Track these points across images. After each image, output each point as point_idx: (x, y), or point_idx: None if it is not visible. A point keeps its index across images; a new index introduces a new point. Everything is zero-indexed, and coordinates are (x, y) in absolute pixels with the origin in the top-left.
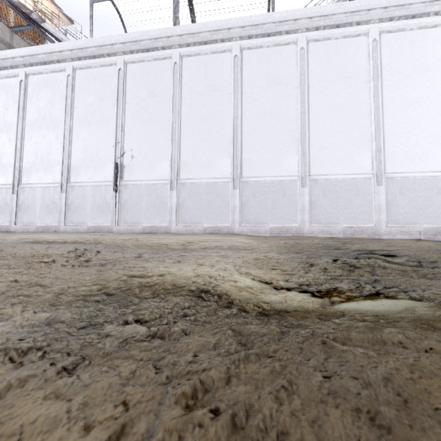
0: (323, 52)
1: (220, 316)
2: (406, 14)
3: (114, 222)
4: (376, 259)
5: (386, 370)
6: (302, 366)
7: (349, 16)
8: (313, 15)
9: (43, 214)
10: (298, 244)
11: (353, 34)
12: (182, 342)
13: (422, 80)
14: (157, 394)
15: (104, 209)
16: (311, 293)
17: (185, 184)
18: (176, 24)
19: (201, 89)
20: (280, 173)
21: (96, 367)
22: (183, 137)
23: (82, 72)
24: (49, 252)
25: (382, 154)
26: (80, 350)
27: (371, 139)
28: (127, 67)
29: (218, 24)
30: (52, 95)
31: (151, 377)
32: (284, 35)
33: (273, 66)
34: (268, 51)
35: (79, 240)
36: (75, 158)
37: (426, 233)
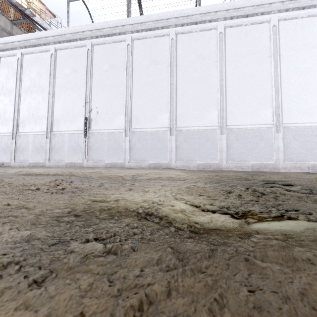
0: (236, 35)
1: (162, 234)
2: (298, 6)
3: (84, 159)
4: (278, 188)
5: (301, 285)
6: (230, 280)
7: (255, 9)
8: (229, 8)
9: (34, 154)
10: (218, 176)
11: (258, 21)
12: (131, 257)
13: (310, 55)
14: (109, 306)
15: (77, 150)
16: (230, 214)
17: (135, 132)
18: (128, 16)
19: (147, 63)
20: (204, 124)
21: (60, 280)
22: (134, 98)
23: (61, 51)
24: (36, 182)
25: (280, 109)
26: (50, 264)
27: (272, 99)
28: (94, 48)
29: (159, 16)
30: (40, 68)
31: (105, 290)
32: (208, 23)
33: (200, 46)
34: (196, 35)
35: (59, 172)
36: (56, 114)
37: (313, 168)
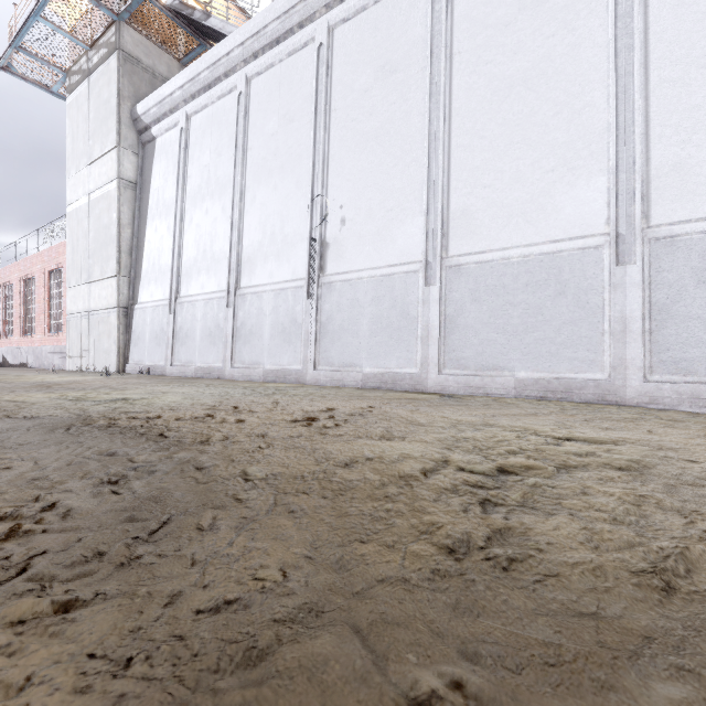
0: None
1: None
2: None
3: (308, 362)
4: None
5: None
6: None
7: None
8: None
9: (204, 347)
10: None
11: None
12: None
13: None
14: None
15: (291, 336)
16: None
17: (463, 267)
18: None
19: (506, 13)
20: None
21: None
22: (457, 150)
23: (260, 79)
24: None
25: None
26: None
27: None
28: (334, 35)
29: None
30: (219, 138)
31: None
32: None
33: None
34: None
35: (192, 415)
36: (248, 243)
37: None
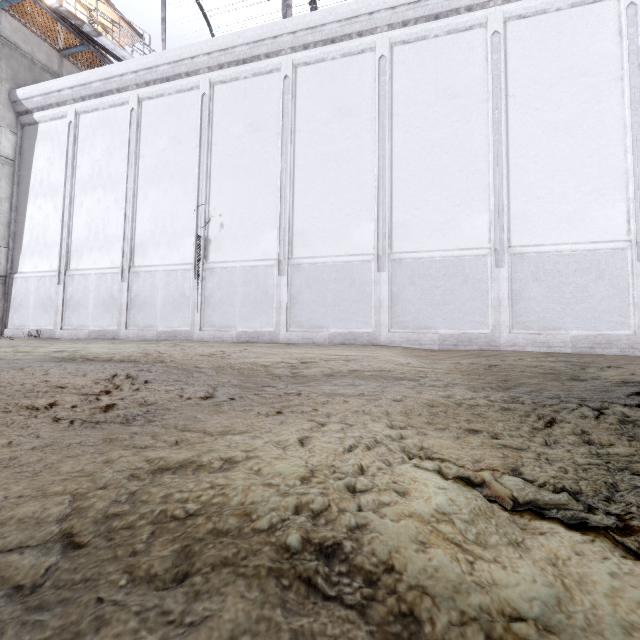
0: (533, 35)
1: None
2: None
3: (195, 325)
4: None
5: None
6: None
7: None
8: None
9: (98, 313)
10: (496, 368)
11: None
12: None
13: None
14: None
15: (181, 306)
16: (611, 535)
17: (301, 265)
18: (286, 16)
19: (326, 115)
20: (456, 245)
21: None
22: (298, 192)
23: (151, 103)
24: (65, 382)
25: None
26: None
27: (626, 180)
28: (215, 90)
29: (353, 8)
30: (111, 140)
31: None
32: (464, 14)
33: (445, 67)
34: (436, 43)
35: (134, 355)
36: (141, 231)
37: None
